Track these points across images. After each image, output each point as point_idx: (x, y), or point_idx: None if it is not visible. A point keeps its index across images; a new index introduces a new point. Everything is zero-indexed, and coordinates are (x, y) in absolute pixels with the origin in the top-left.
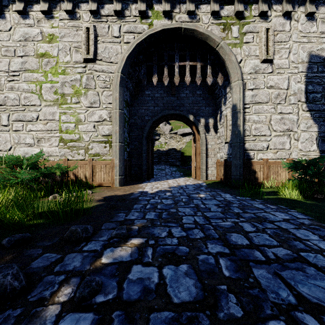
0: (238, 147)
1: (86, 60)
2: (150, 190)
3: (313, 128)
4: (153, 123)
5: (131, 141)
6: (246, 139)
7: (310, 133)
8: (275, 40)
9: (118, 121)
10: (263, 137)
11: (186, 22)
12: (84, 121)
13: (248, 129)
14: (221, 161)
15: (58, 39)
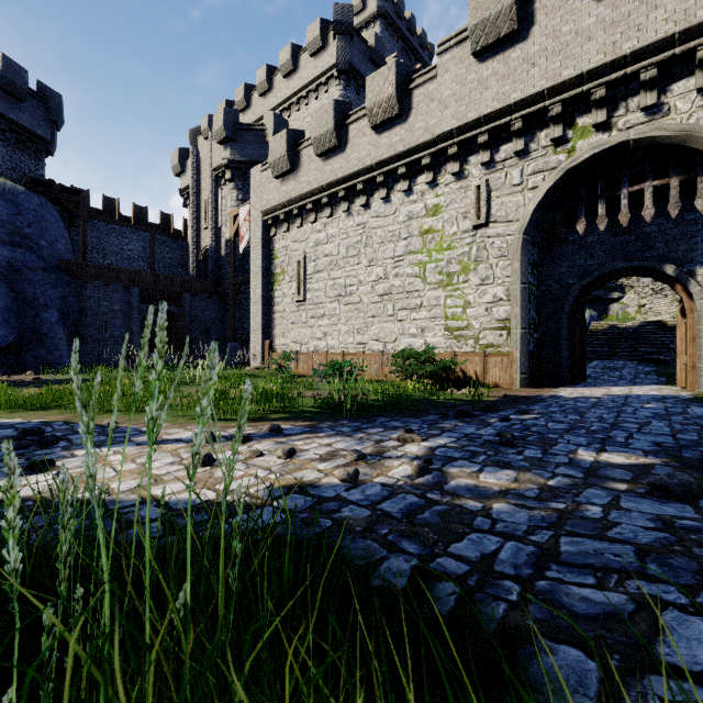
0: None
1: (475, 226)
2: (566, 395)
3: None
4: (582, 288)
5: (542, 321)
6: None
7: None
8: None
9: (518, 300)
10: None
11: (639, 125)
12: (473, 303)
13: None
14: None
15: (443, 208)
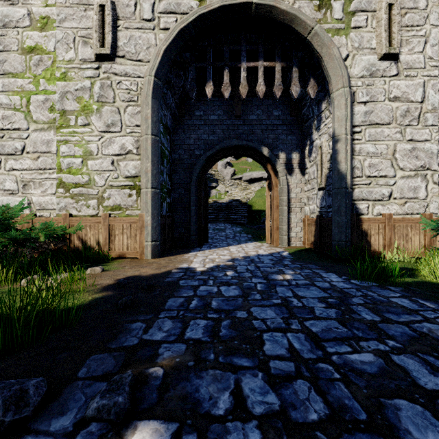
0: (344, 195)
1: (99, 56)
2: (201, 266)
3: None
4: (206, 159)
5: (174, 187)
6: (355, 182)
7: None
8: (402, 23)
9: (149, 154)
10: (383, 180)
11: None
12: (97, 153)
13: (358, 167)
14: (311, 218)
15: (56, 24)
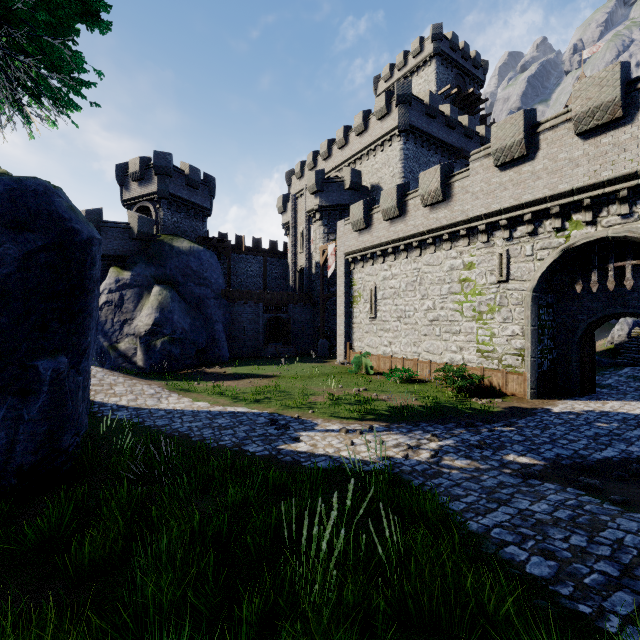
0: None
1: (499, 281)
2: (558, 410)
3: None
4: (588, 325)
5: (557, 345)
6: None
7: None
8: None
9: (529, 338)
10: None
11: (616, 225)
12: (497, 335)
13: None
14: None
15: (476, 265)
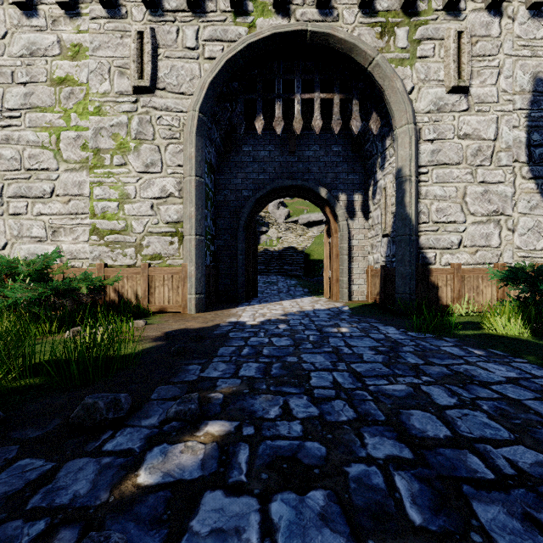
0: (408, 243)
1: (137, 89)
2: (251, 320)
3: (541, 210)
4: (256, 201)
5: (219, 233)
6: (421, 229)
7: (535, 218)
8: (473, 52)
9: (193, 197)
10: (452, 226)
11: (314, 22)
12: (134, 197)
13: (424, 211)
14: (375, 269)
15: (89, 52)
